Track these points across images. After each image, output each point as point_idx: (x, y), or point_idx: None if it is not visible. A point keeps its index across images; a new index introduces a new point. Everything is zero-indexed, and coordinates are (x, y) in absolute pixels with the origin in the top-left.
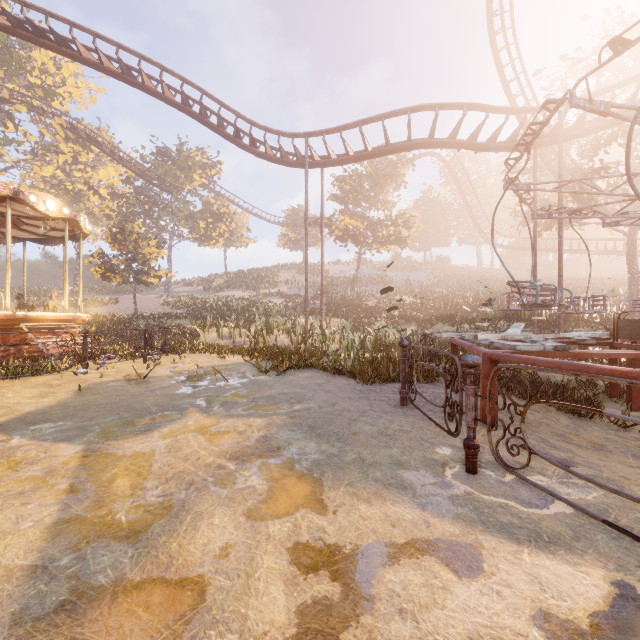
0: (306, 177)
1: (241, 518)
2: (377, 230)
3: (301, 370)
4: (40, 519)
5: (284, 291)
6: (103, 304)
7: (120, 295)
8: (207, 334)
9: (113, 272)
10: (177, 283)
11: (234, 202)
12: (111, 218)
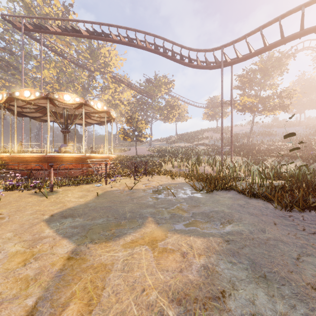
0: (222, 72)
1: None
2: (265, 103)
3: (223, 191)
4: None
5: (206, 142)
6: (124, 151)
7: (131, 147)
8: (166, 165)
9: (127, 136)
10: (154, 141)
11: (180, 99)
12: (128, 113)
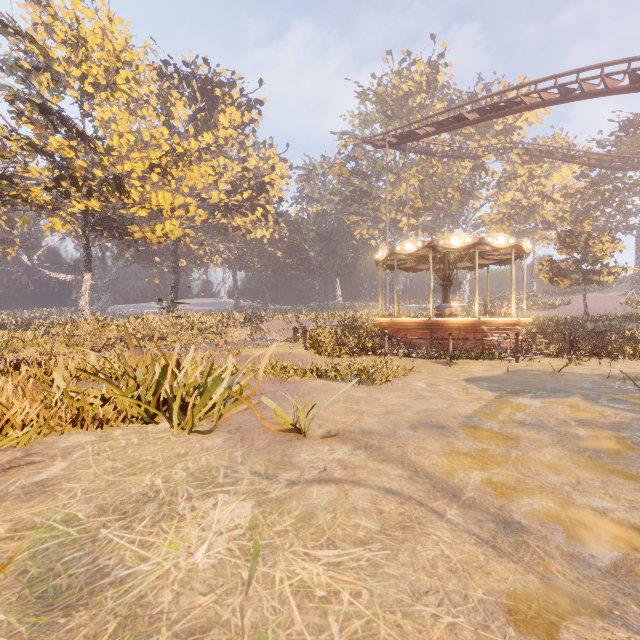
0: None
1: (555, 438)
2: None
3: None
4: (471, 408)
5: None
6: (553, 306)
7: (574, 295)
8: None
9: (560, 276)
10: None
11: None
12: (564, 219)
